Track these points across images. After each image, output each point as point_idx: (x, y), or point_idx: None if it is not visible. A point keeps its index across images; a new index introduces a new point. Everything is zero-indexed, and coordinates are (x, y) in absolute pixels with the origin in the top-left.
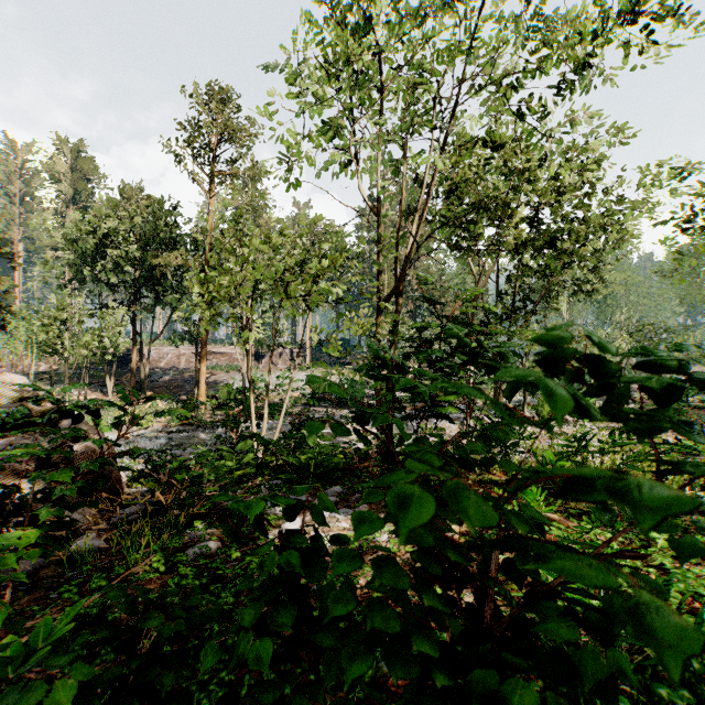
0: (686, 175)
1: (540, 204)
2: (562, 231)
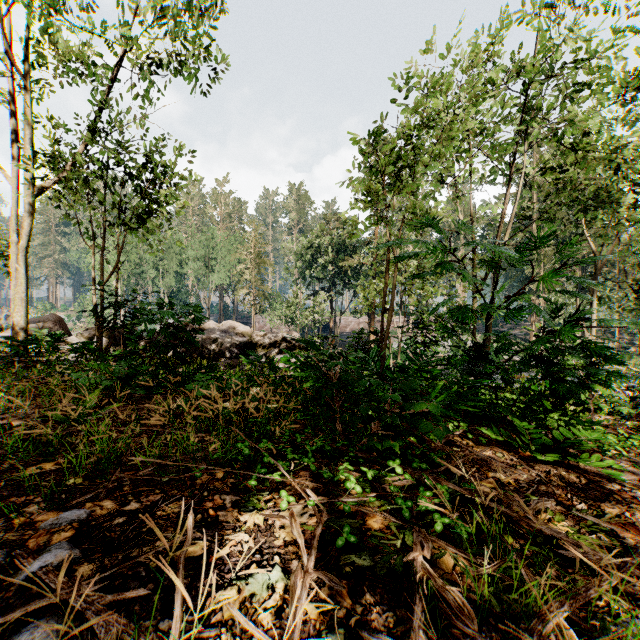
0: None
1: None
2: None
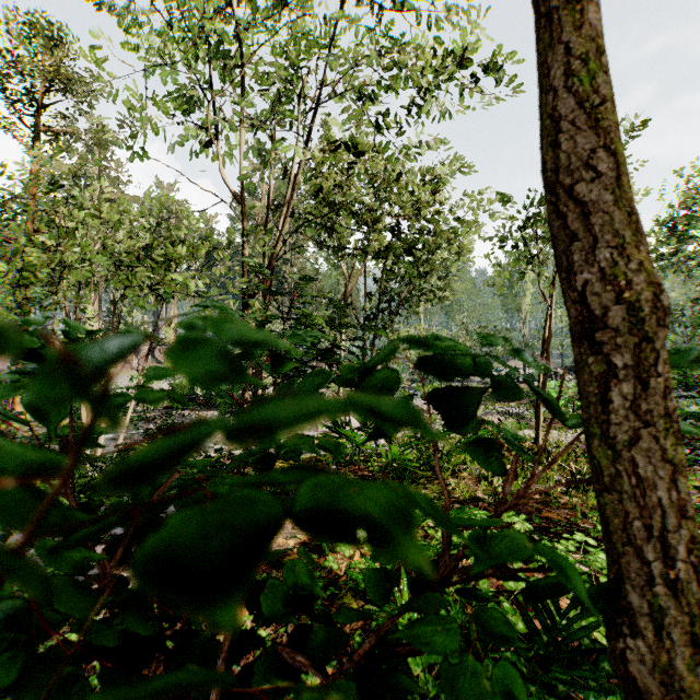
0: (504, 202)
1: (400, 215)
2: (418, 242)
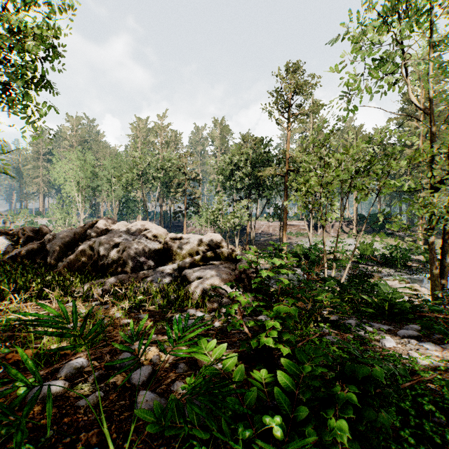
0: None
1: None
2: None
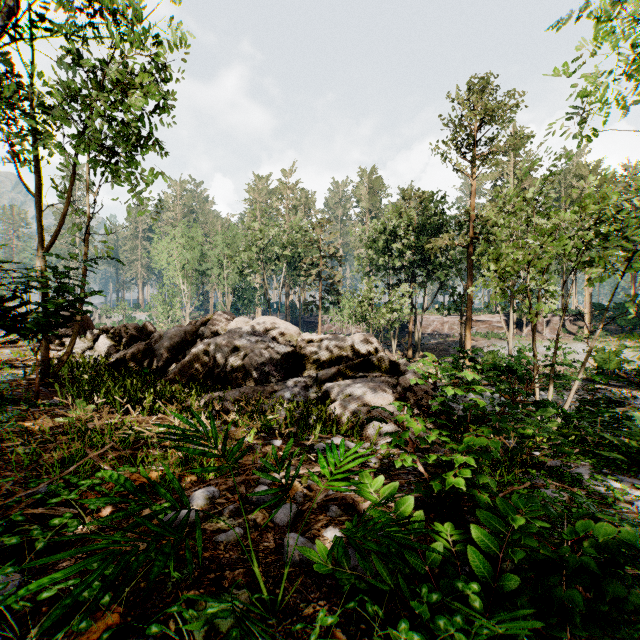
0: None
1: None
2: None
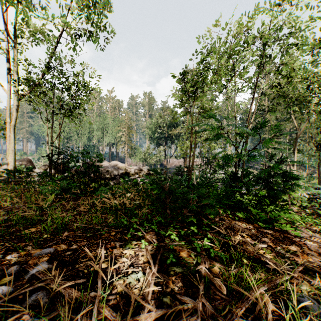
0: None
1: None
2: None
